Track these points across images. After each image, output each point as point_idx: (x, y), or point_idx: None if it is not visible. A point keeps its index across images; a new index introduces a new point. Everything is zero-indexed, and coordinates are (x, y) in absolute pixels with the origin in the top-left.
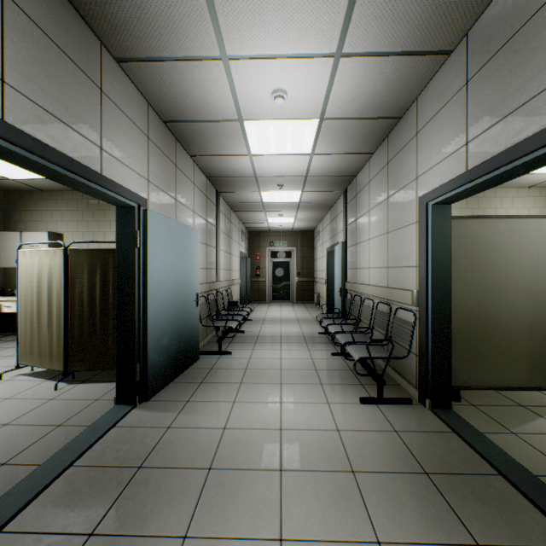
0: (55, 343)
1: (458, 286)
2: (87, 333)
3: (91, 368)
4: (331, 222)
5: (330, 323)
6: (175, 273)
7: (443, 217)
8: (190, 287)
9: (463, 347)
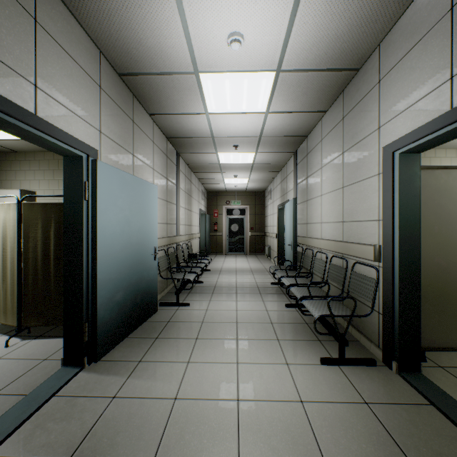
0: (9, 298)
1: (426, 240)
2: (41, 288)
3: (45, 324)
4: (281, 182)
5: (283, 275)
6: (130, 227)
7: (411, 166)
8: (147, 242)
9: (431, 306)
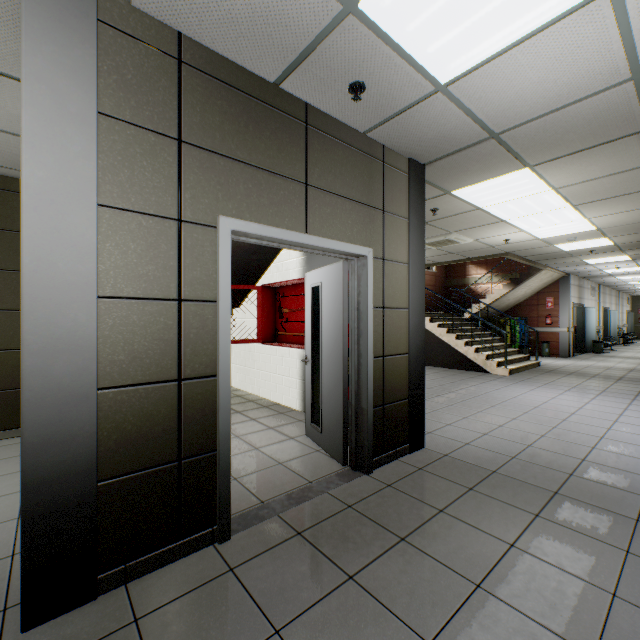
0: None
1: None
2: None
3: None
4: None
5: None
6: (613, 322)
7: None
8: (615, 325)
9: None
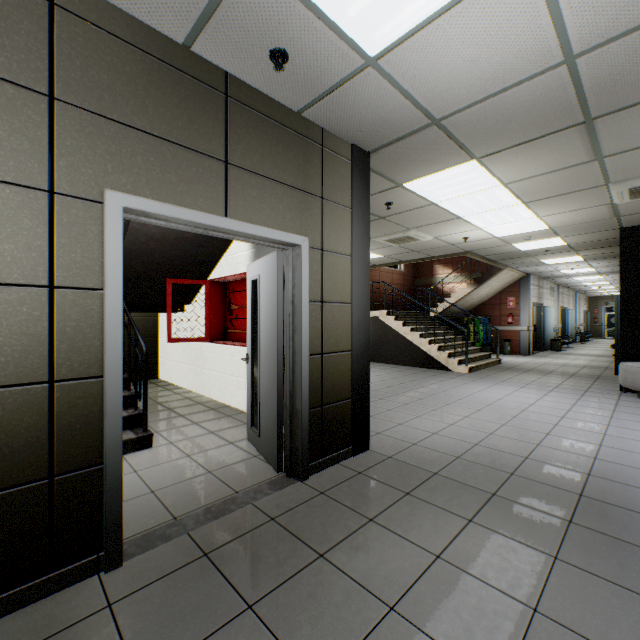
0: None
1: None
2: None
3: None
4: None
5: None
6: (570, 321)
7: None
8: (572, 324)
9: None
